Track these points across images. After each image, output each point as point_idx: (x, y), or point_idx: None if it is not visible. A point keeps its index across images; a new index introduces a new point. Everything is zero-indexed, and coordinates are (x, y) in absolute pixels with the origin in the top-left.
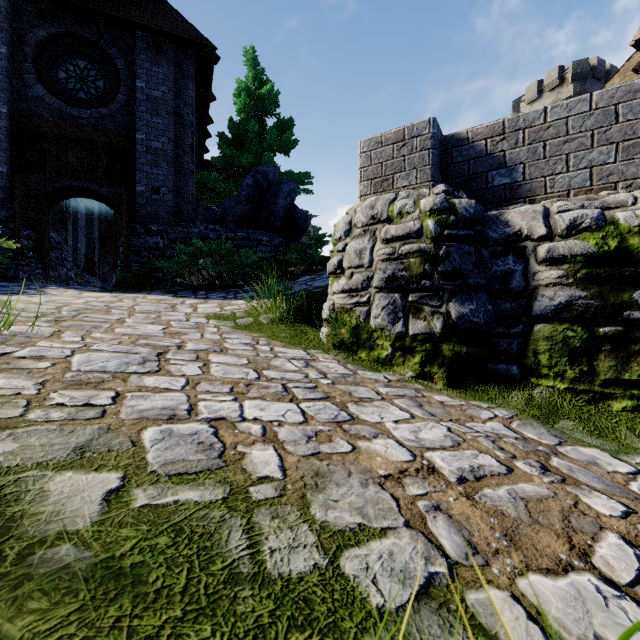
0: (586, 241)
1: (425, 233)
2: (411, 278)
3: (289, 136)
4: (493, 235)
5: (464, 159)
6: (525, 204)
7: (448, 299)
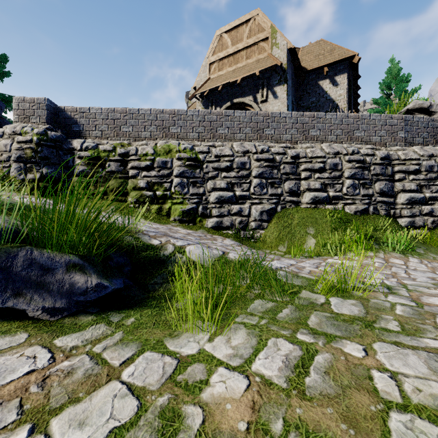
0: (89, 152)
1: (33, 141)
2: (28, 158)
3: (1, 68)
4: (65, 147)
5: (63, 117)
6: (83, 139)
7: (43, 167)
